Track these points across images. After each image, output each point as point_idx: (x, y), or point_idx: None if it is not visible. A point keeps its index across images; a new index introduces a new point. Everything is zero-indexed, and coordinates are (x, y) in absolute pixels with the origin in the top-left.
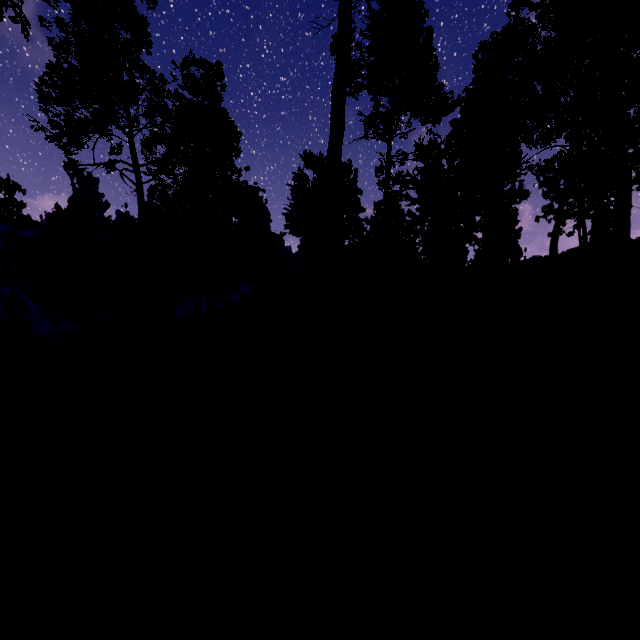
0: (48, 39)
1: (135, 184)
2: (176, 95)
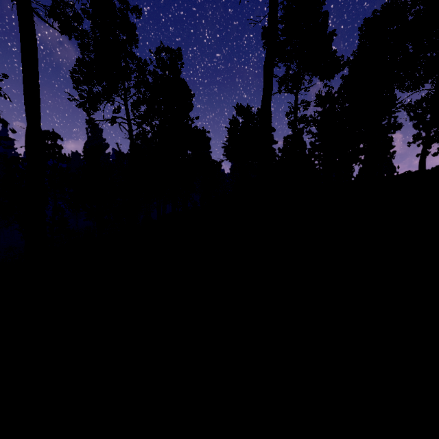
0: (78, 44)
1: (128, 131)
2: (154, 72)
